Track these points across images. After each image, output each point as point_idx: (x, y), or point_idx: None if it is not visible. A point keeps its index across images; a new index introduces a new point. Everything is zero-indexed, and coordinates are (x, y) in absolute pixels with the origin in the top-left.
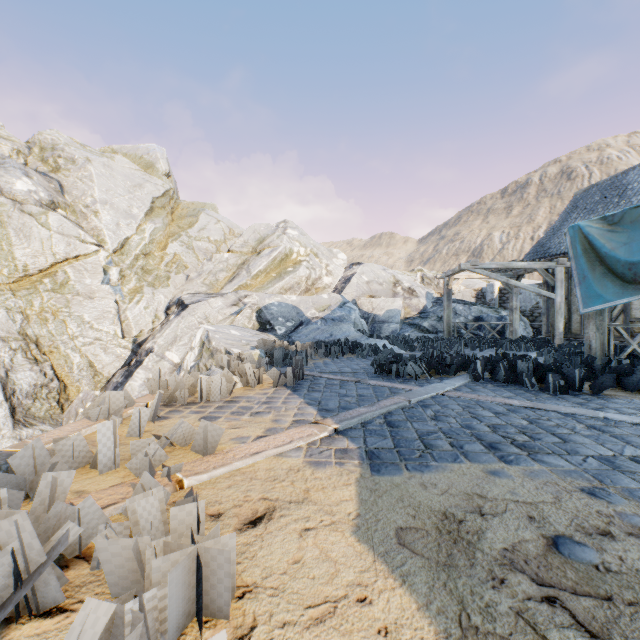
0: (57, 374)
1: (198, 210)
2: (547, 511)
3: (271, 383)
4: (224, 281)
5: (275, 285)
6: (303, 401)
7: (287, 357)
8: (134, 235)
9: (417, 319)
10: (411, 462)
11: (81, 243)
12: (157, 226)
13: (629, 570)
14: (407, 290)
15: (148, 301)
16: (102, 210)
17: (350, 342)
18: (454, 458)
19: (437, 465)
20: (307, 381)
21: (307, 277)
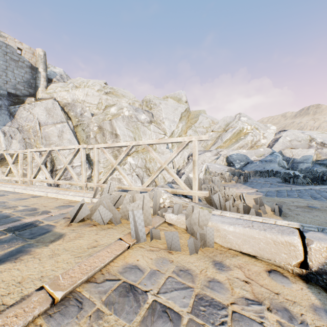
0: (154, 180)
1: (198, 114)
2: (314, 204)
3: (234, 182)
4: (210, 145)
5: (234, 145)
6: (246, 186)
7: (240, 175)
8: (175, 129)
9: (325, 161)
10: (279, 196)
11: (159, 134)
12: (183, 124)
13: (324, 209)
14: (319, 144)
15: (181, 154)
16: (165, 121)
17: (274, 171)
18: (295, 197)
19: (287, 198)
20: (249, 182)
21: (251, 140)
